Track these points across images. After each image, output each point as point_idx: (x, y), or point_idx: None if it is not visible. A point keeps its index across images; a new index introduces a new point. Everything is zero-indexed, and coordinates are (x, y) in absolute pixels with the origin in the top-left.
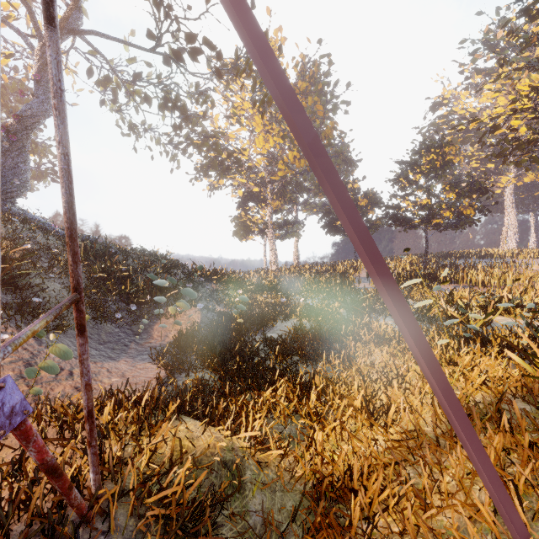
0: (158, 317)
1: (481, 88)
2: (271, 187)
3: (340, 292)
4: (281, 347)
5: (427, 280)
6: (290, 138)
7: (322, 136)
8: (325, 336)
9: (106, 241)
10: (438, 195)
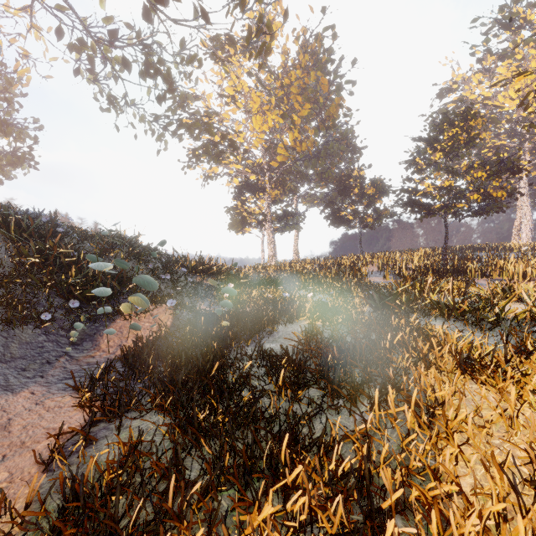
0: (113, 319)
1: (519, 44)
2: (269, 175)
3: (357, 286)
4: (287, 368)
5: (451, 273)
6: (290, 117)
7: (326, 115)
8: (360, 351)
9: (51, 216)
10: (464, 175)
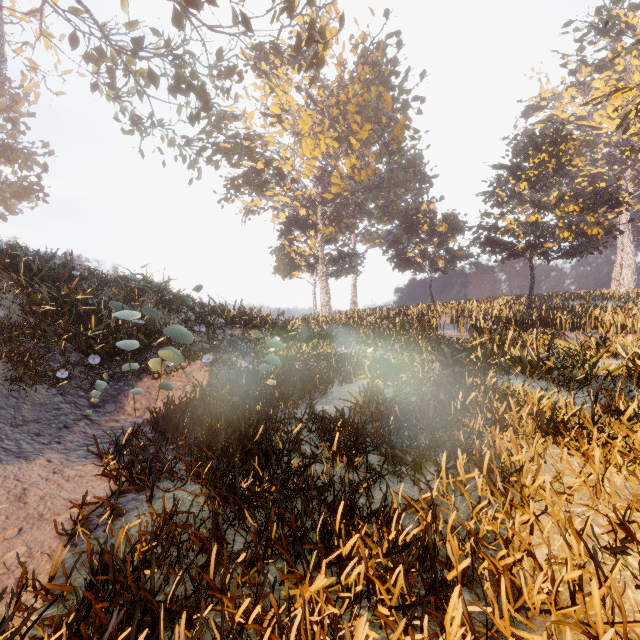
0: (139, 377)
1: (618, 54)
2: (322, 209)
3: (425, 340)
4: (343, 432)
5: (538, 325)
6: (347, 141)
7: (390, 138)
8: (427, 412)
9: (66, 258)
10: (552, 209)
